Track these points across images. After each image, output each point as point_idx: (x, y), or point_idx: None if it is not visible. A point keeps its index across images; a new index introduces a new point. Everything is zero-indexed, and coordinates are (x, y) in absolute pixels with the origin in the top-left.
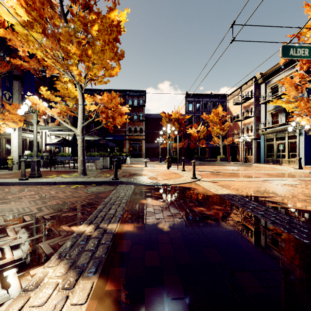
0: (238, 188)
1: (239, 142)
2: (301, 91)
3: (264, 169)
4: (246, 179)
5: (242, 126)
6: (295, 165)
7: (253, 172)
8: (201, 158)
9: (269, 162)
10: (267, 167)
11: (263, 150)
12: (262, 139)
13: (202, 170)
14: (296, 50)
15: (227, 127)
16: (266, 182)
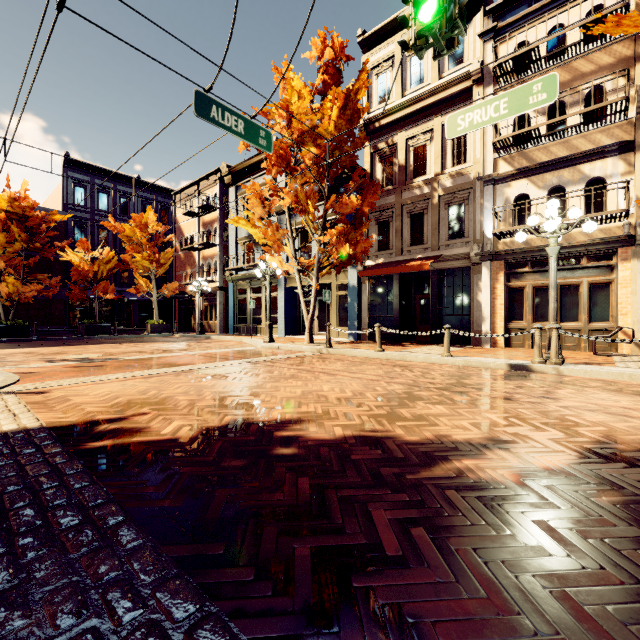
0: (82, 404)
1: (195, 292)
2: (269, 209)
3: (219, 346)
4: (149, 371)
5: (200, 260)
6: (265, 337)
7: (192, 353)
8: (102, 327)
9: (242, 332)
10: (230, 342)
11: (233, 310)
12: (231, 289)
13: (68, 357)
14: (223, 113)
15: (169, 258)
16: (181, 376)
